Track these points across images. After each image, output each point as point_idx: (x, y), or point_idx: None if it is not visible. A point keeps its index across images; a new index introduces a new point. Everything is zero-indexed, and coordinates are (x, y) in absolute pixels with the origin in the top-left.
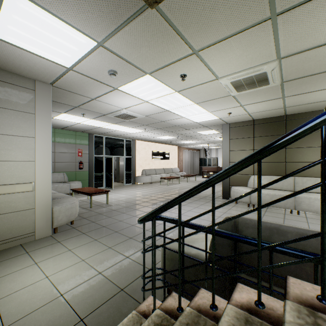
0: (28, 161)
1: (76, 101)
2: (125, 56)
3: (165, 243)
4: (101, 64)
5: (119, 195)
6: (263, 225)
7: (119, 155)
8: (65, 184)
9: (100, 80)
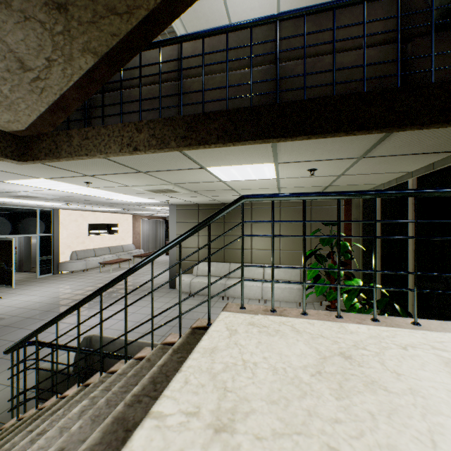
0: None
1: None
2: (4, 170)
3: (27, 367)
4: None
5: (23, 298)
6: (105, 340)
7: (28, 233)
8: None
9: None
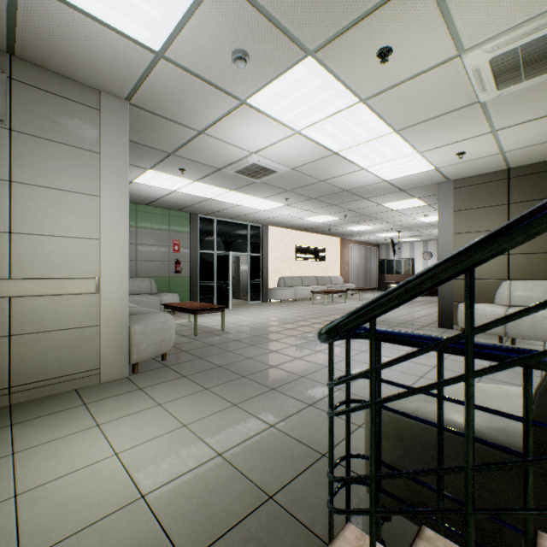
0: (88, 239)
1: (171, 140)
2: (267, 5)
3: (413, 390)
4: (219, 36)
5: (241, 317)
6: None
7: (240, 251)
8: (152, 296)
9: (215, 80)
